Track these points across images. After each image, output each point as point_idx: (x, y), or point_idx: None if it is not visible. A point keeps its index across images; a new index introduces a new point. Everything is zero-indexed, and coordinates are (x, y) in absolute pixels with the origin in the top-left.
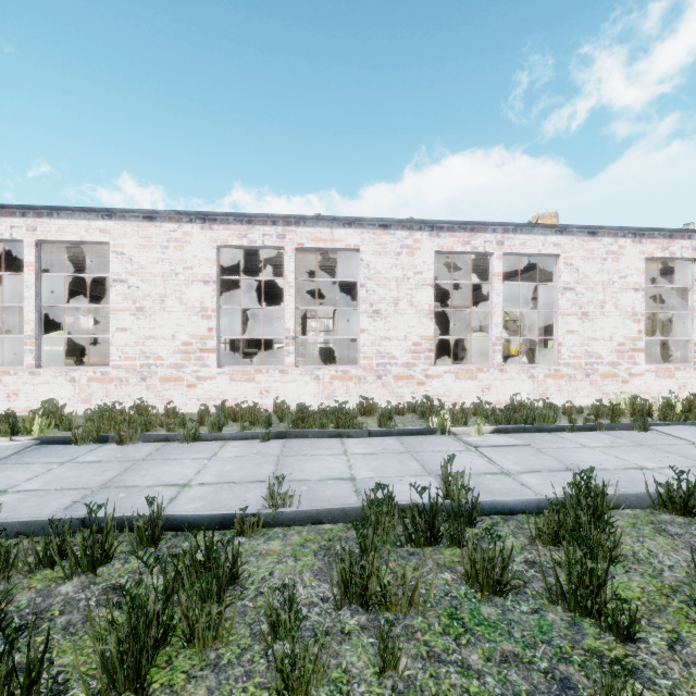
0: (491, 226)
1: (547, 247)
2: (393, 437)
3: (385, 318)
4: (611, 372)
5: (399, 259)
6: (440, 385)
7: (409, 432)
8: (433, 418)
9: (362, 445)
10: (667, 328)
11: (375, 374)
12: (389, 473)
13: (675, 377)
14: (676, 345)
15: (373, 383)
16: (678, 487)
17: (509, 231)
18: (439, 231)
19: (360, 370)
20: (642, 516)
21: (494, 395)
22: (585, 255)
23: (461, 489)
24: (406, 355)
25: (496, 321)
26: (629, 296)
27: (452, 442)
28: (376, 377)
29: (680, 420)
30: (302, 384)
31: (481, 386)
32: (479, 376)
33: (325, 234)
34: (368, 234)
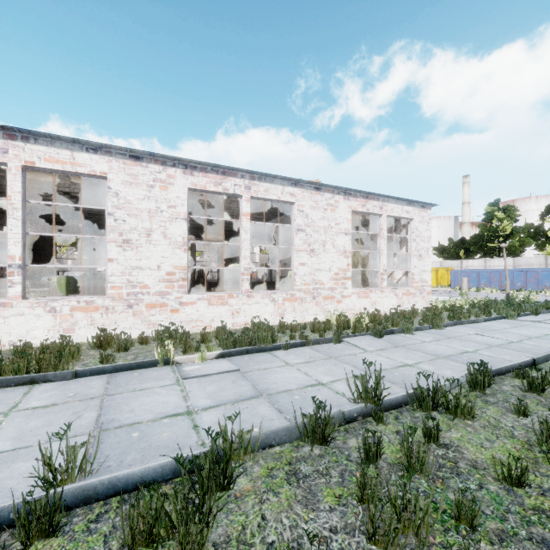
0: (240, 172)
1: (285, 195)
2: (105, 375)
3: (137, 247)
4: (330, 295)
5: (152, 191)
6: (194, 311)
7: (127, 367)
8: (158, 348)
9: (52, 392)
10: (370, 263)
11: (125, 303)
12: (37, 438)
13: (370, 297)
14: (375, 274)
15: (123, 312)
16: (318, 417)
17: (255, 178)
18: (193, 170)
19: (108, 300)
20: (286, 453)
21: (242, 317)
22: (313, 204)
23: (72, 470)
24: (159, 284)
25: (244, 254)
26: (341, 238)
27: (169, 373)
28: (127, 307)
29: (364, 331)
30: (33, 318)
31: (231, 310)
32: (229, 302)
33: (64, 156)
34: (117, 163)
